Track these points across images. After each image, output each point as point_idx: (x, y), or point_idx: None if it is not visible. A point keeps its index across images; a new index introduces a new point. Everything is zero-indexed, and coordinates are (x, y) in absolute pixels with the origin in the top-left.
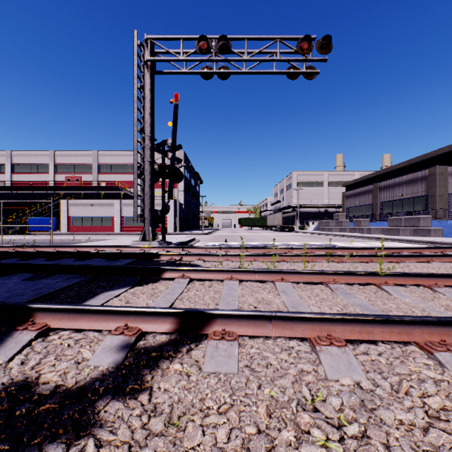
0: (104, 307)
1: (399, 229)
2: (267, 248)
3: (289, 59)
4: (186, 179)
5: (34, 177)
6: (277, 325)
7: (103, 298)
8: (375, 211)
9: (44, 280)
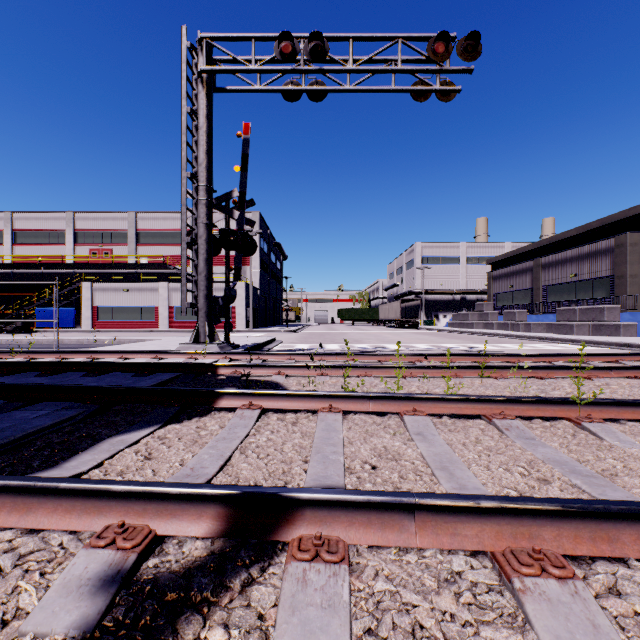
0: (82, 484)
1: (573, 324)
2: (383, 355)
3: (415, 69)
4: (263, 252)
5: (44, 250)
6: (426, 524)
7: (106, 449)
8: (536, 299)
9: (18, 413)
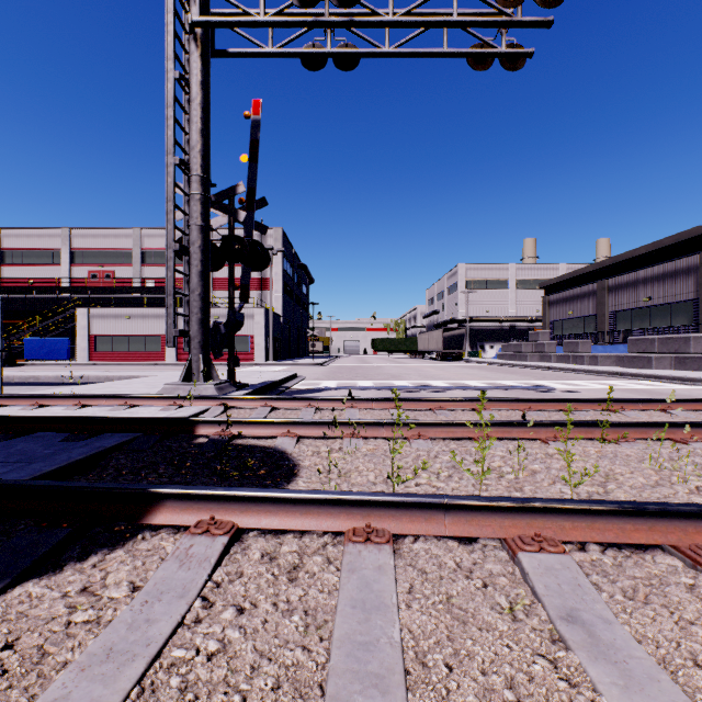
0: None
1: (651, 357)
2: (436, 401)
3: (476, 21)
4: (287, 274)
5: (37, 272)
6: None
7: None
8: (601, 327)
9: None
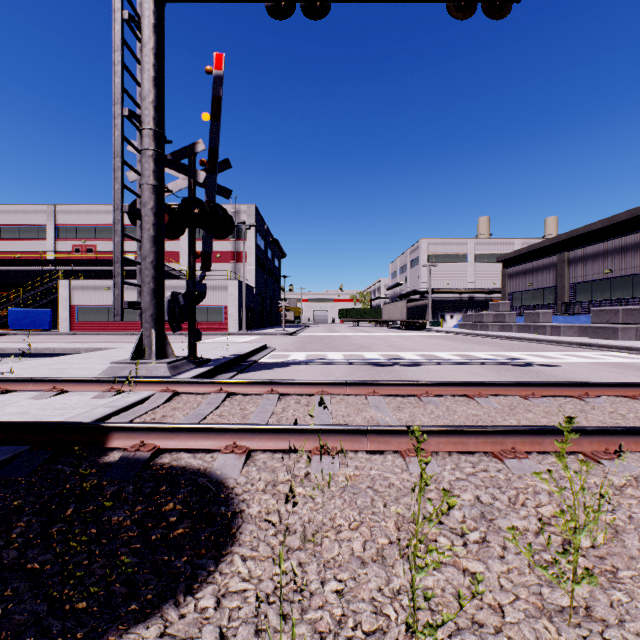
0: None
1: (616, 328)
2: (421, 385)
3: None
4: (259, 249)
5: (23, 246)
6: None
7: None
8: (561, 298)
9: None
